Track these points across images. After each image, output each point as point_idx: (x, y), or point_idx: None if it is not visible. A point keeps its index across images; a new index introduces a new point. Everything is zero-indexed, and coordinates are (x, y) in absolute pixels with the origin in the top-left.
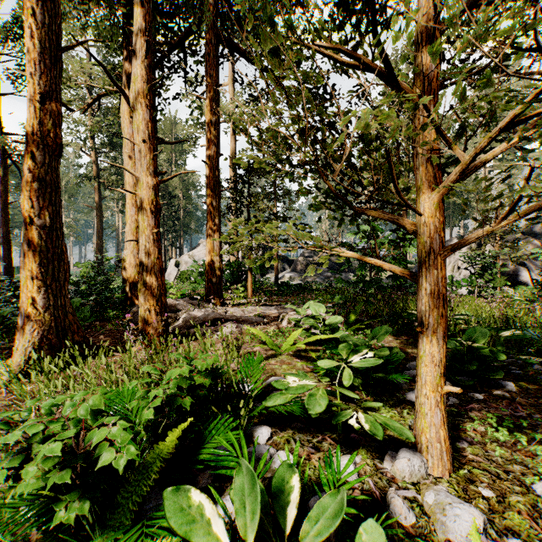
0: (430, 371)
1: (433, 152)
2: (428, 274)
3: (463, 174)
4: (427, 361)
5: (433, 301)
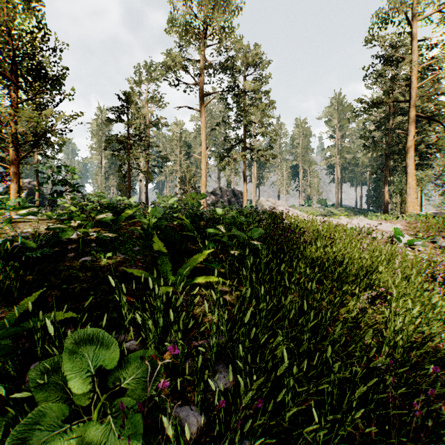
0: (13, 191)
1: (14, 135)
2: (12, 166)
3: (25, 143)
4: (12, 189)
5: (13, 173)
